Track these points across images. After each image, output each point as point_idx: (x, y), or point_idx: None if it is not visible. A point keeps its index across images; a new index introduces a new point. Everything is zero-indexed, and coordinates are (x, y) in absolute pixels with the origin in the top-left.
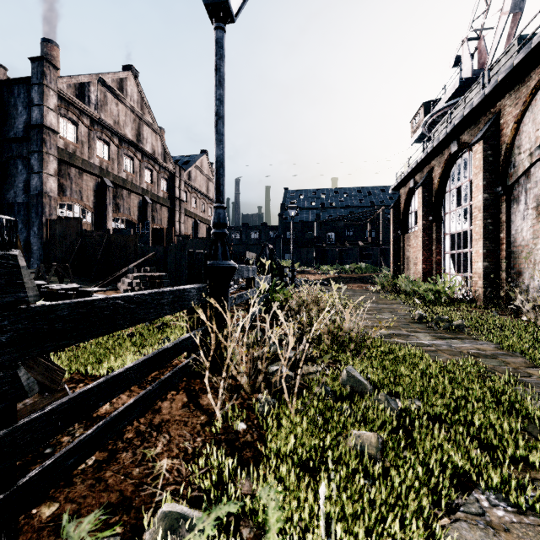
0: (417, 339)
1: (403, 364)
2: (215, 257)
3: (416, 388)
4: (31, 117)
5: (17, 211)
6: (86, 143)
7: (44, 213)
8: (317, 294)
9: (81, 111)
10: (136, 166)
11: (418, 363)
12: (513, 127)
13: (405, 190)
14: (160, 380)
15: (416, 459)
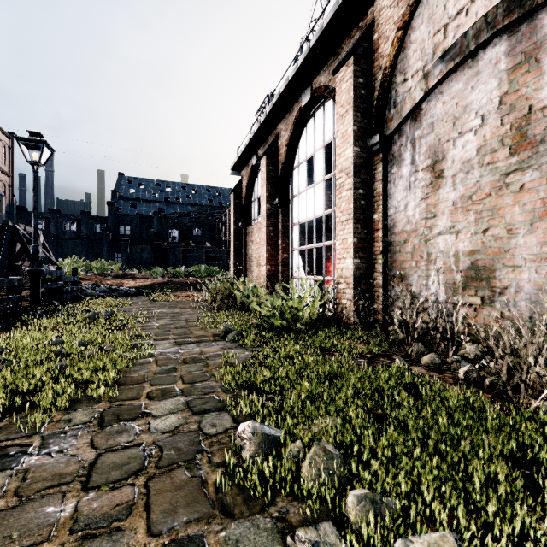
0: None
1: None
2: None
3: None
4: None
5: None
6: None
7: None
8: None
9: None
10: None
11: None
12: (396, 38)
13: (247, 170)
14: None
15: None
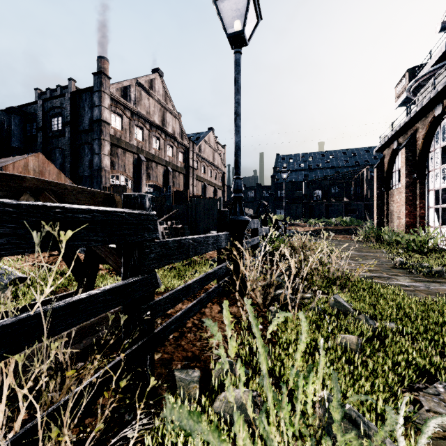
0: (396, 281)
1: (382, 297)
2: (235, 214)
3: (392, 314)
4: (94, 115)
5: (84, 181)
6: (128, 130)
7: (101, 182)
8: (307, 243)
9: (125, 107)
10: (161, 144)
11: (395, 297)
12: None
13: (389, 151)
14: (207, 292)
15: (387, 356)
